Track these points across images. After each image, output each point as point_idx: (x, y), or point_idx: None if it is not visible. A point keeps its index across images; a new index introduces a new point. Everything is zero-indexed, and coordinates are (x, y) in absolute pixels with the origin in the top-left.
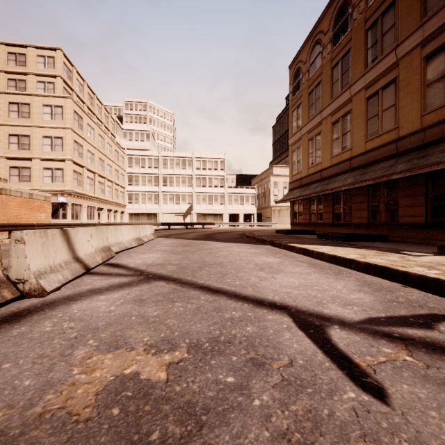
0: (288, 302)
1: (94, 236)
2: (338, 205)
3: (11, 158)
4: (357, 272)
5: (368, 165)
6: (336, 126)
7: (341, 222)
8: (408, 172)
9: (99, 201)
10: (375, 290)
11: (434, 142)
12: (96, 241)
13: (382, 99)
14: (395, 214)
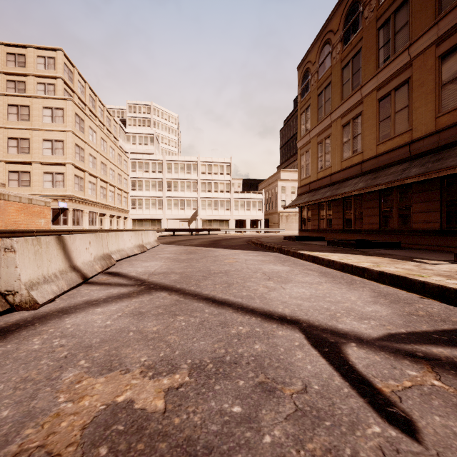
0: (300, 316)
1: (93, 243)
2: (348, 211)
3: (10, 162)
4: (371, 282)
5: (380, 169)
6: (347, 129)
7: (351, 228)
8: (422, 176)
9: (101, 206)
10: (392, 302)
11: (450, 145)
12: (96, 249)
13: (395, 100)
14: (409, 220)
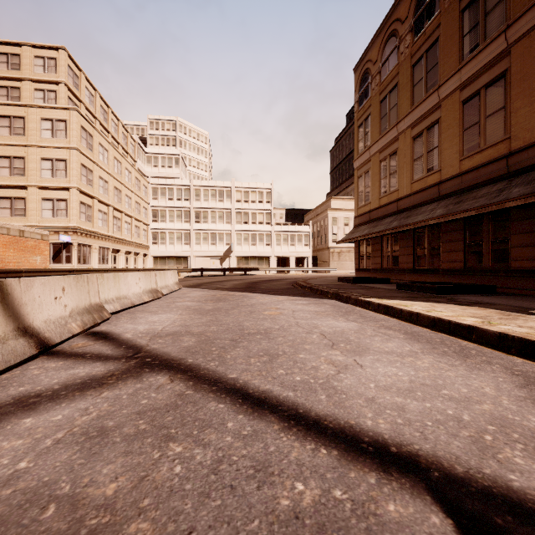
0: (413, 442)
1: (71, 289)
2: (421, 245)
3: (1, 187)
4: (494, 352)
5: (465, 191)
6: (419, 142)
7: (425, 267)
8: (532, 196)
9: (114, 241)
10: None
11: None
12: (75, 298)
13: (486, 100)
14: (505, 257)
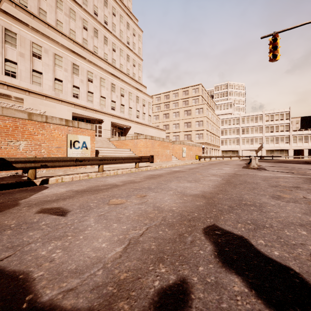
0: (309, 169)
1: None
2: None
3: (184, 131)
4: None
5: None
6: None
7: None
8: None
9: (212, 145)
10: None
11: None
12: None
13: None
14: None
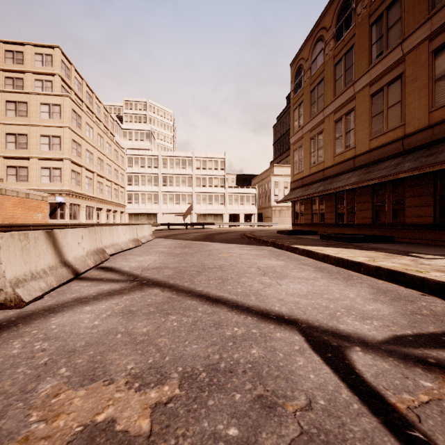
0: (298, 315)
1: (86, 237)
2: (341, 205)
3: (8, 158)
4: (368, 278)
5: (373, 164)
6: (339, 124)
7: (344, 222)
8: (416, 170)
9: (97, 201)
10: (392, 300)
11: (443, 140)
12: (89, 243)
13: (388, 95)
14: (402, 214)
